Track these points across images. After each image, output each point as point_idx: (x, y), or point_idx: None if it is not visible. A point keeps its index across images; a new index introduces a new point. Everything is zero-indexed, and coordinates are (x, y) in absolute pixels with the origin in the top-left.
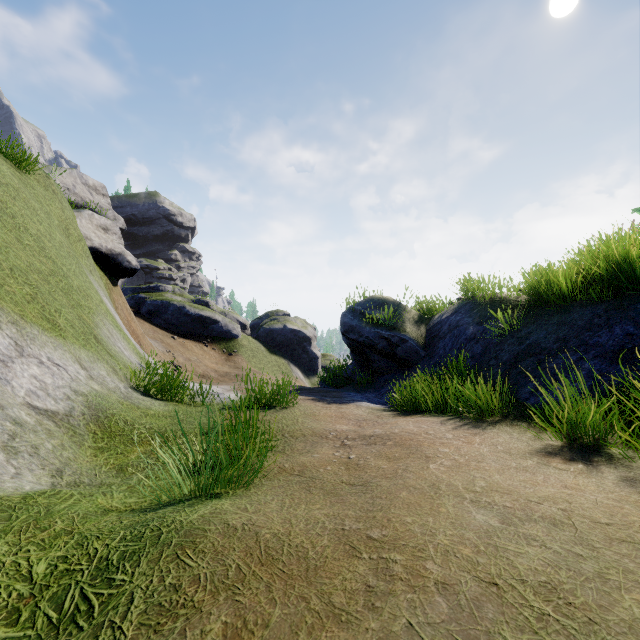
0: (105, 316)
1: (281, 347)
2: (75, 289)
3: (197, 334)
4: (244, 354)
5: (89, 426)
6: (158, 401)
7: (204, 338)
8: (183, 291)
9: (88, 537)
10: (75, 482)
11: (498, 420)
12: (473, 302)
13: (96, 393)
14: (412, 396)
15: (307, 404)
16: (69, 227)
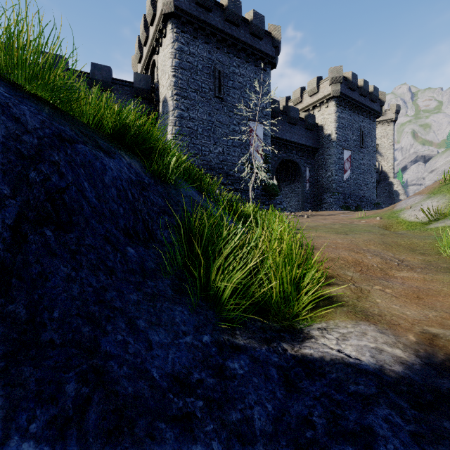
0: None
1: None
2: None
3: None
4: None
5: None
6: None
7: None
8: None
9: None
10: None
11: None
12: None
13: None
14: None
15: None
16: None
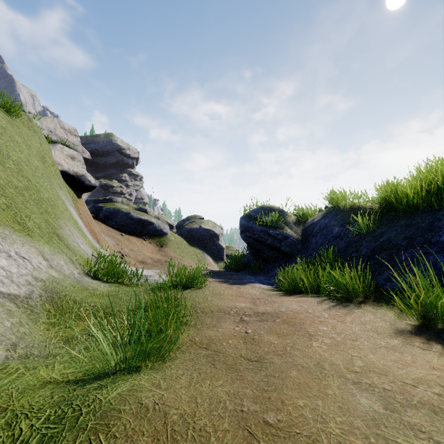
0: (68, 220)
1: (198, 241)
2: (45, 200)
3: (138, 232)
4: (171, 246)
5: (45, 305)
6: (104, 283)
7: (143, 235)
8: (129, 202)
9: (18, 415)
10: (26, 354)
11: (362, 301)
12: (337, 209)
13: (53, 279)
14: (293, 280)
15: (215, 285)
16: (45, 156)
